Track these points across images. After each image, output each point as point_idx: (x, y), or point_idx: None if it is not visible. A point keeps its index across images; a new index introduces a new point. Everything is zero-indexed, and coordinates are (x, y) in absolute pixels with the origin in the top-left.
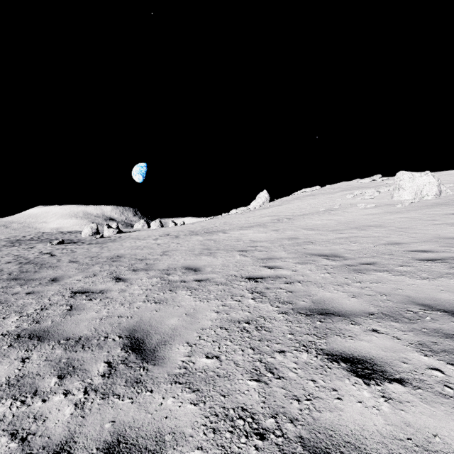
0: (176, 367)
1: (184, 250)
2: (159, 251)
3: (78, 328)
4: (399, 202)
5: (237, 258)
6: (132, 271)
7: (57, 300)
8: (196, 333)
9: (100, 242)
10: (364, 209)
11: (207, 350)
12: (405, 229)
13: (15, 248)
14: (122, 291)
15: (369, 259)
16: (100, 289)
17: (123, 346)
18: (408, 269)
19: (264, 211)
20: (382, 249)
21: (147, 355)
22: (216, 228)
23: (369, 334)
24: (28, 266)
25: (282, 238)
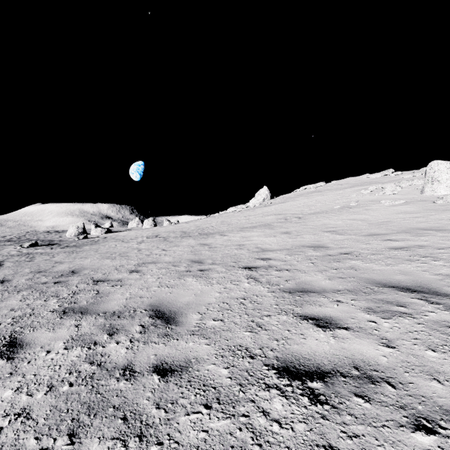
0: None
1: (165, 263)
2: (133, 263)
3: None
4: (435, 198)
5: (244, 286)
6: (58, 314)
7: None
8: None
9: (79, 244)
10: (393, 206)
11: None
12: None
13: None
14: None
15: None
16: None
17: None
18: None
19: (266, 209)
20: None
21: None
22: (212, 228)
23: None
24: None
25: (303, 246)
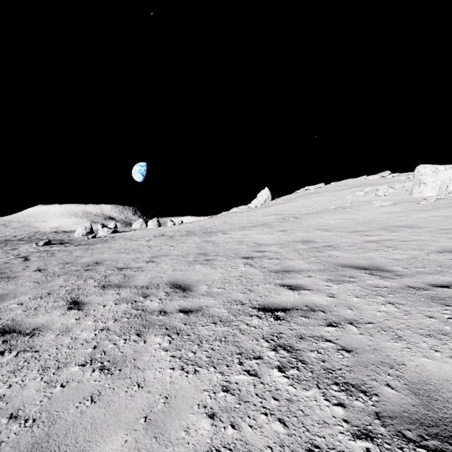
0: None
1: (175, 256)
2: (147, 256)
3: None
4: (420, 199)
5: (241, 269)
6: (100, 288)
7: None
8: None
9: (90, 243)
10: (382, 207)
11: None
12: (451, 230)
13: None
14: (63, 333)
15: (440, 278)
16: (34, 326)
17: None
18: None
19: (266, 210)
20: (442, 259)
21: None
22: (215, 227)
23: None
24: None
25: (294, 241)
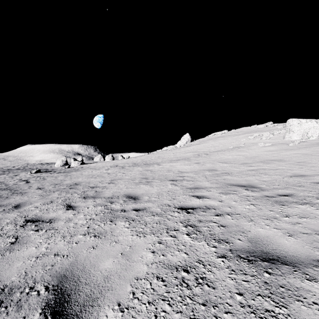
0: None
1: (127, 179)
2: (108, 179)
3: (9, 270)
4: (290, 142)
5: (169, 187)
6: (82, 198)
7: (7, 230)
8: (130, 286)
9: (67, 171)
10: (264, 147)
11: None
12: (303, 163)
13: (4, 176)
14: (68, 221)
15: (285, 191)
16: (50, 218)
17: (44, 306)
18: None
19: (187, 148)
20: (291, 180)
21: None
22: (152, 161)
23: None
24: (3, 192)
25: (204, 170)
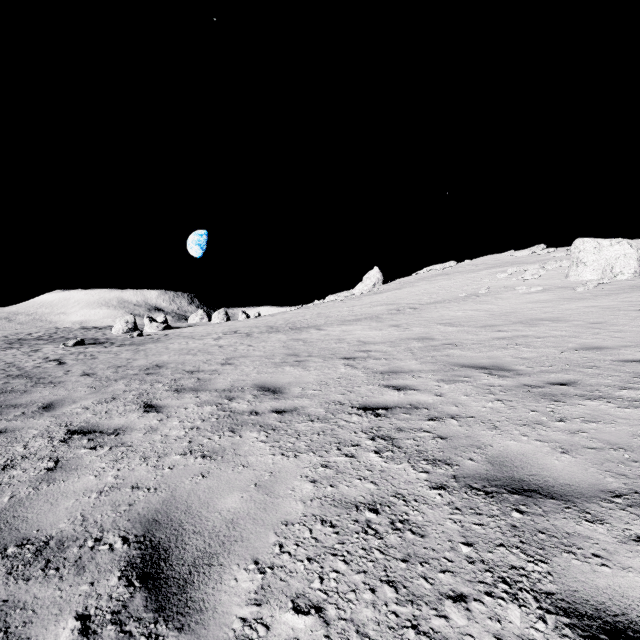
0: (227, 639)
1: (257, 357)
2: (221, 358)
3: (52, 513)
4: (578, 284)
5: (341, 371)
6: (173, 392)
7: (37, 447)
8: (274, 535)
9: (136, 342)
10: (527, 294)
11: (296, 587)
12: (601, 324)
13: (12, 352)
14: (150, 432)
15: (562, 376)
16: (115, 427)
17: (124, 567)
18: (639, 396)
19: (375, 298)
20: (576, 357)
21: (170, 595)
22: (306, 321)
23: (636, 551)
24: (17, 381)
25: (408, 338)
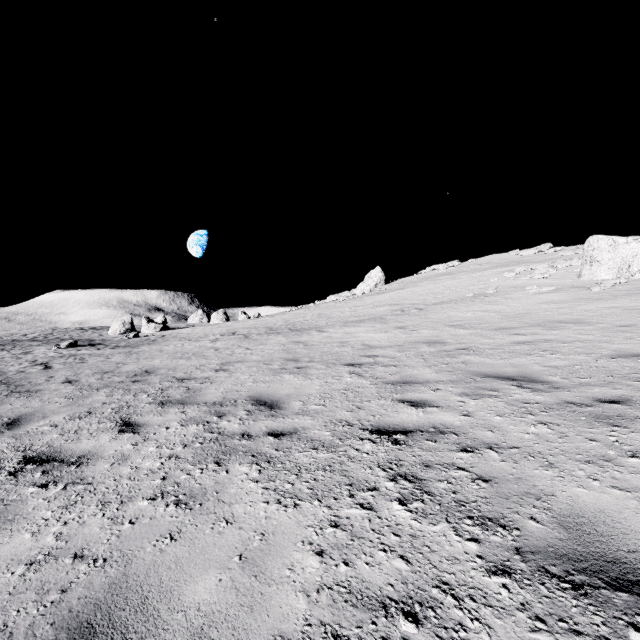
0: None
1: (255, 362)
2: (215, 363)
3: None
4: (592, 283)
5: (346, 380)
6: (157, 405)
7: None
8: None
9: (131, 344)
10: (539, 294)
11: None
12: (631, 328)
13: (2, 354)
14: (119, 461)
15: (609, 391)
16: (79, 453)
17: None
18: None
19: (378, 298)
20: (615, 366)
21: None
22: (307, 323)
23: None
24: None
25: (417, 342)
